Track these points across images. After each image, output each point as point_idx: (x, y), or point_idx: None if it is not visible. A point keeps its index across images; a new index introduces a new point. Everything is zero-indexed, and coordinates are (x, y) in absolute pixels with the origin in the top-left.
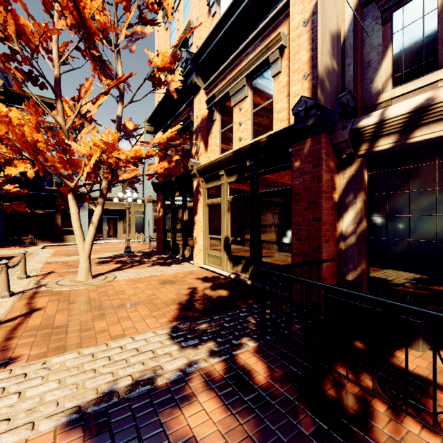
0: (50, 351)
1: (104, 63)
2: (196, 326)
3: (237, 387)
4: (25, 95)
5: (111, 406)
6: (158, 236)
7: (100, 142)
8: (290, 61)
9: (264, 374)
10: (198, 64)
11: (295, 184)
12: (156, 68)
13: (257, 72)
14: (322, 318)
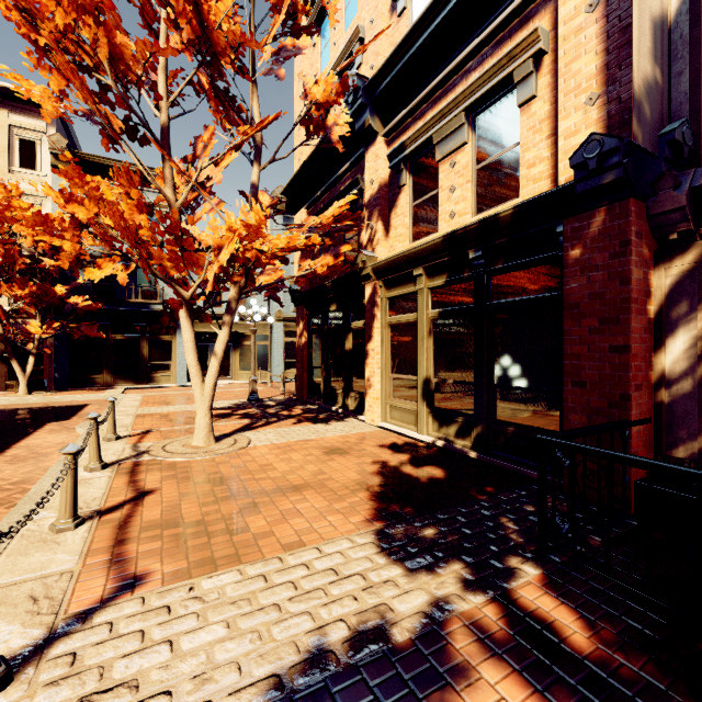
0: (193, 567)
1: (232, 100)
2: (417, 531)
3: (543, 656)
4: (97, 160)
5: (330, 679)
6: (300, 375)
7: (237, 226)
8: (559, 76)
9: (580, 631)
10: (375, 96)
11: (570, 288)
12: (314, 103)
13: (487, 100)
14: (636, 524)
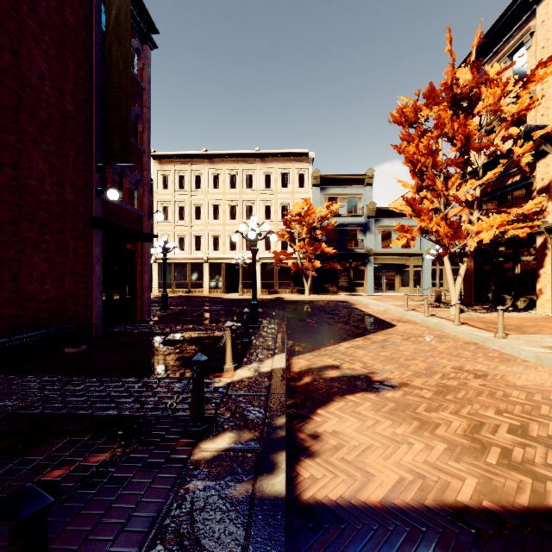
0: (520, 334)
1: (468, 162)
2: None
3: None
4: (331, 177)
5: None
6: (467, 289)
7: (493, 224)
8: None
9: None
10: (548, 134)
11: None
12: (516, 156)
13: None
14: None
